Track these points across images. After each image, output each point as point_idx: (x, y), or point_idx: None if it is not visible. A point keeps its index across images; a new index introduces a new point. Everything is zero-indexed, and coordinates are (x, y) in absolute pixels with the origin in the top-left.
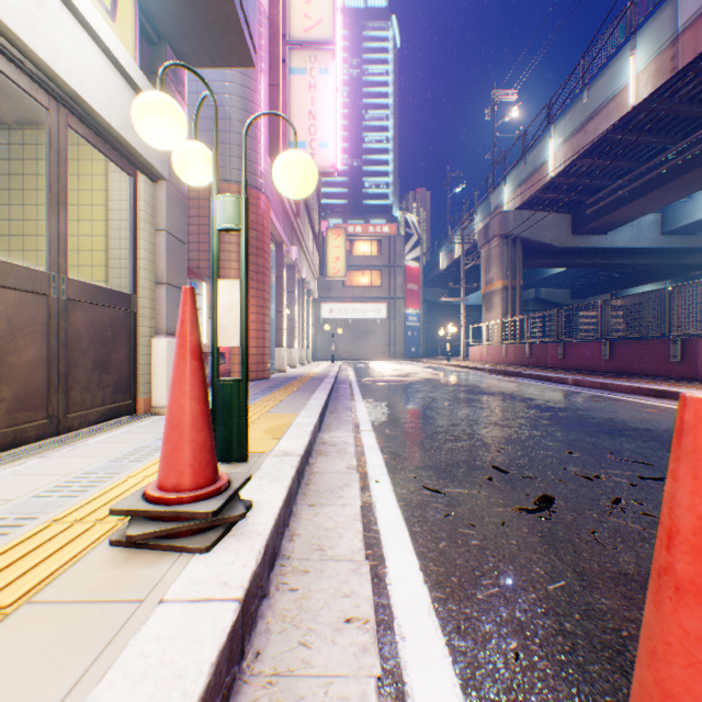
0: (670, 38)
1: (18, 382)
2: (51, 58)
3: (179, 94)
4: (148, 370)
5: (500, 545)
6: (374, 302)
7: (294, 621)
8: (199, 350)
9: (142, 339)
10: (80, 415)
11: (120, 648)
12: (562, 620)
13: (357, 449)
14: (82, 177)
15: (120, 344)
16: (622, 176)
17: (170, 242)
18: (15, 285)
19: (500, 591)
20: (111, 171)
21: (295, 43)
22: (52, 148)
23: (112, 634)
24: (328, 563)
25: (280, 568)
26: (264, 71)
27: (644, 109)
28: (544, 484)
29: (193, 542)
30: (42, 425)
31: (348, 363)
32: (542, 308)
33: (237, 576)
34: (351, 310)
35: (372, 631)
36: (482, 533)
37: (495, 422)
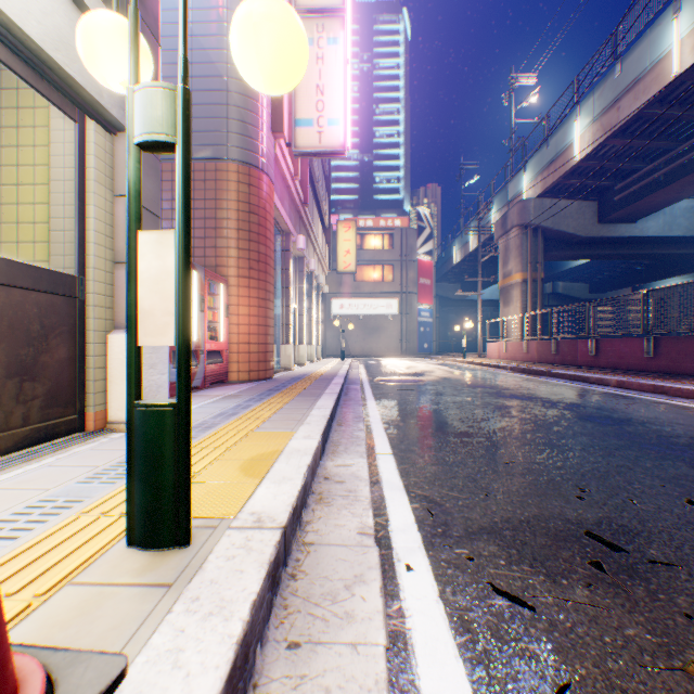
0: None
1: None
2: None
3: (148, 29)
4: (101, 374)
5: None
6: (385, 297)
7: None
8: None
9: (91, 335)
10: None
11: None
12: None
13: (372, 489)
14: (23, 129)
15: (55, 342)
16: (656, 157)
17: None
18: None
19: None
20: (53, 117)
21: (301, 11)
22: None
23: None
24: None
25: None
26: None
27: (689, 77)
28: None
29: None
30: None
31: (358, 360)
32: (559, 303)
33: None
34: (362, 306)
35: None
36: None
37: (550, 442)
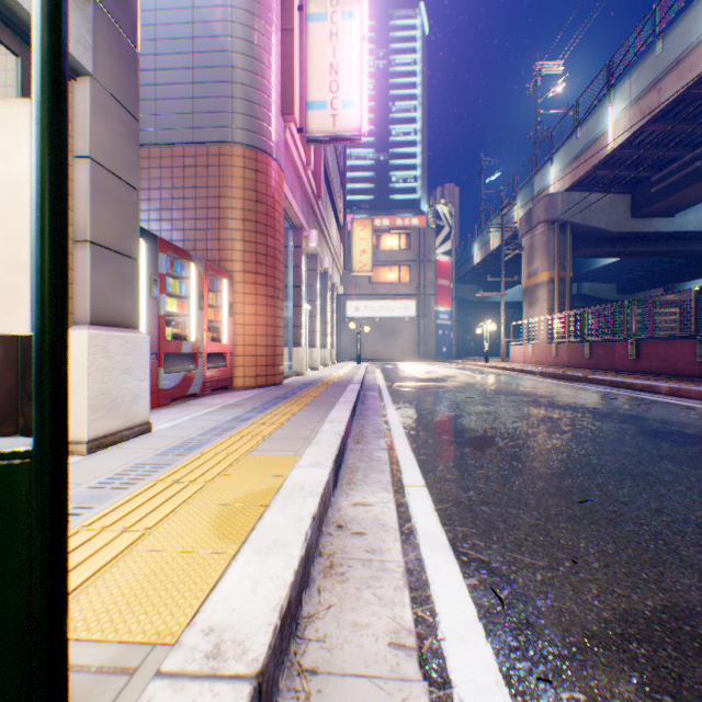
0: None
1: None
2: None
3: None
4: None
5: None
6: (402, 299)
7: None
8: None
9: None
10: None
11: None
12: None
13: (405, 547)
14: None
15: None
16: (700, 144)
17: (100, 179)
18: None
19: None
20: None
21: None
22: None
23: None
24: None
25: None
26: (275, 12)
27: None
28: None
29: None
30: None
31: (374, 364)
32: (585, 305)
33: None
34: (378, 308)
35: None
36: None
37: (626, 469)
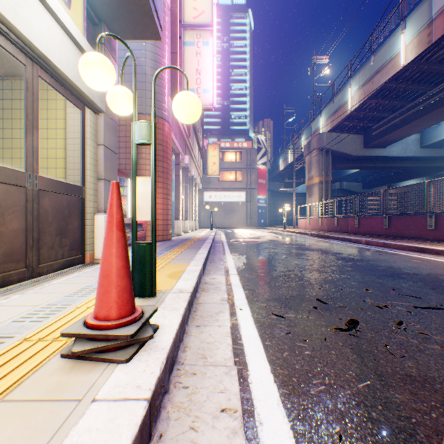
0: (427, 22)
1: (5, 244)
2: (27, 32)
3: (112, 57)
4: (92, 235)
5: (324, 355)
6: (237, 191)
7: (186, 411)
8: (122, 224)
9: (88, 215)
10: (47, 265)
11: (62, 438)
12: (369, 410)
13: (227, 287)
14: (50, 110)
15: (73, 219)
16: (396, 110)
17: (106, 153)
18: (4, 180)
19: (326, 388)
20: (68, 107)
21: (187, 26)
22: (28, 91)
23: (58, 426)
24: (209, 367)
25: (176, 371)
26: (168, 44)
27: (410, 67)
28: (351, 311)
29: (117, 355)
30: (21, 272)
31: (221, 230)
32: (344, 195)
33: (147, 381)
34: (223, 196)
35: (239, 418)
36: (311, 346)
37: (316, 269)
